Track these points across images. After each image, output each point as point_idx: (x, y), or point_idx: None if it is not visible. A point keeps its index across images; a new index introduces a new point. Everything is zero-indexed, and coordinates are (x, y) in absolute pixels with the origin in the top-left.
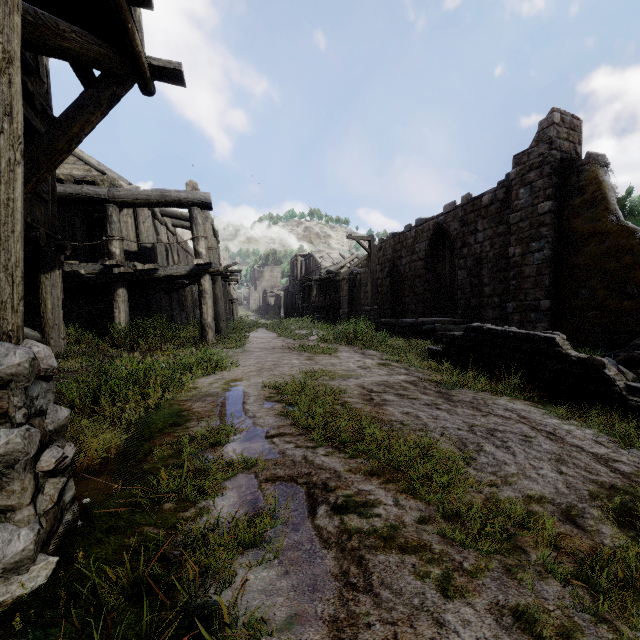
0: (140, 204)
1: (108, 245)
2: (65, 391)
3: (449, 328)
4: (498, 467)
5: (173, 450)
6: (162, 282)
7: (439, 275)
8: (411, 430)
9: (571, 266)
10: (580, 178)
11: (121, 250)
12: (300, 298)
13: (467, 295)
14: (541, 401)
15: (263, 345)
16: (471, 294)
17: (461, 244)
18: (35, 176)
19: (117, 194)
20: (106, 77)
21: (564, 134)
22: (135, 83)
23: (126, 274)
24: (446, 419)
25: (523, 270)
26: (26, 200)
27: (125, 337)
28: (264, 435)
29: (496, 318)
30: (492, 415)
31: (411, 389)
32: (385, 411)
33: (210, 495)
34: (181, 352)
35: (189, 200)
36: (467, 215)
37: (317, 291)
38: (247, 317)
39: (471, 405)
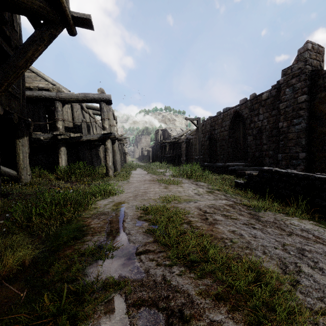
0: (73, 101)
1: (56, 123)
2: (13, 211)
3: (244, 168)
4: (322, 292)
5: (67, 264)
6: (86, 143)
7: (236, 139)
8: (240, 248)
9: (319, 133)
10: (324, 81)
11: (63, 126)
12: (160, 152)
13: (253, 150)
14: (320, 221)
15: (139, 179)
16: (255, 149)
17: (249, 121)
18: (6, 82)
19: (60, 96)
20: (47, 23)
21: (314, 56)
22: (64, 27)
23: (65, 139)
24: (262, 238)
25: (288, 135)
26: (5, 97)
27: (64, 174)
28: (134, 252)
29: (271, 163)
30: (295, 235)
31: (231, 211)
32: (217, 229)
33: (82, 323)
34: (93, 183)
35: (99, 98)
36: (253, 105)
37: (169, 148)
38: (132, 162)
39: (276, 225)
